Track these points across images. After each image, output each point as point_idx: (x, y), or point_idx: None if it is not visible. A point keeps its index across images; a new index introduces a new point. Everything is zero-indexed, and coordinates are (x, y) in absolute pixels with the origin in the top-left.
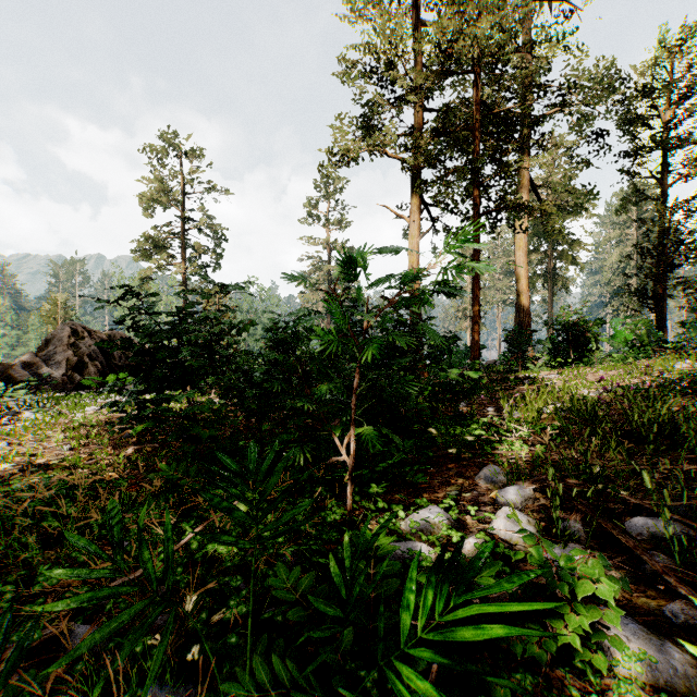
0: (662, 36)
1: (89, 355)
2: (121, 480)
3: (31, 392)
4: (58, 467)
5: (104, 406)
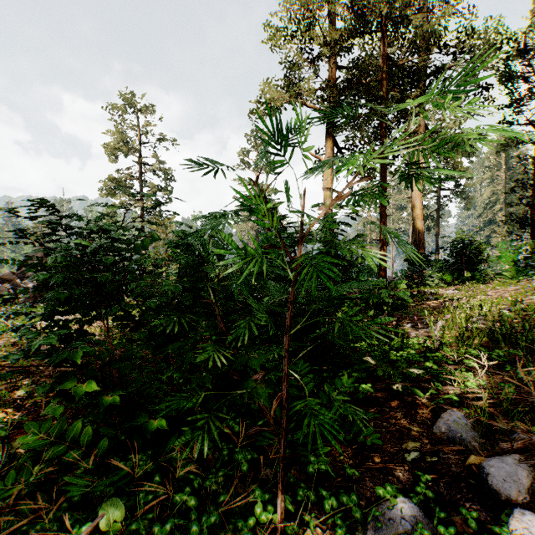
0: None
1: None
2: (0, 429)
3: (7, 304)
4: None
5: (3, 332)
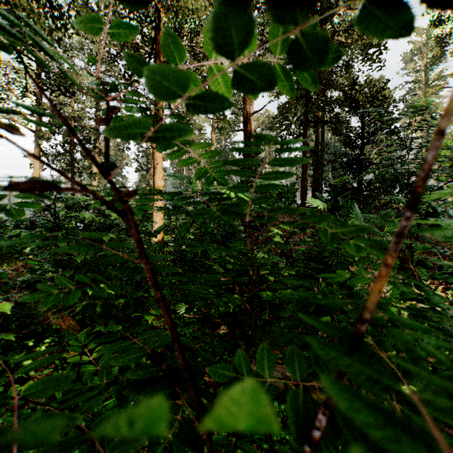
0: None
1: None
2: None
3: None
4: None
5: None
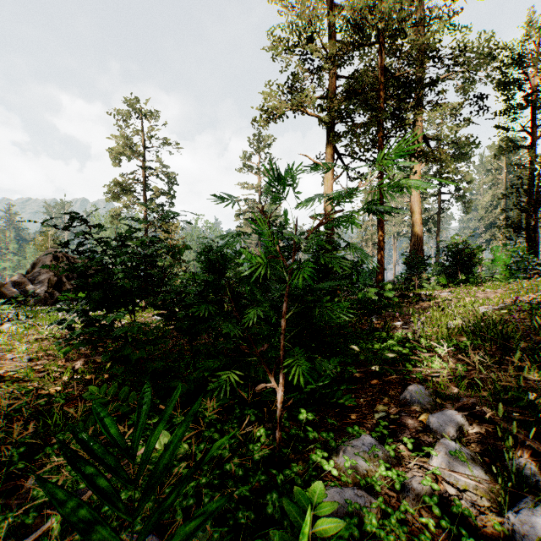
0: (533, 14)
1: (67, 276)
2: (59, 398)
3: (19, 306)
4: (12, 379)
5: (50, 324)
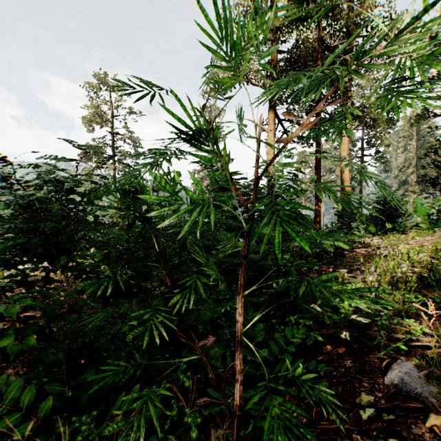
0: None
1: None
2: None
3: None
4: None
5: None
